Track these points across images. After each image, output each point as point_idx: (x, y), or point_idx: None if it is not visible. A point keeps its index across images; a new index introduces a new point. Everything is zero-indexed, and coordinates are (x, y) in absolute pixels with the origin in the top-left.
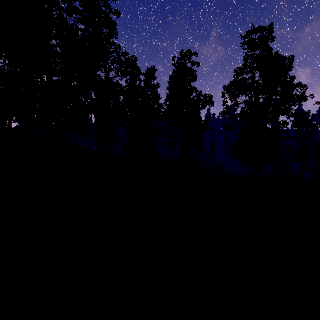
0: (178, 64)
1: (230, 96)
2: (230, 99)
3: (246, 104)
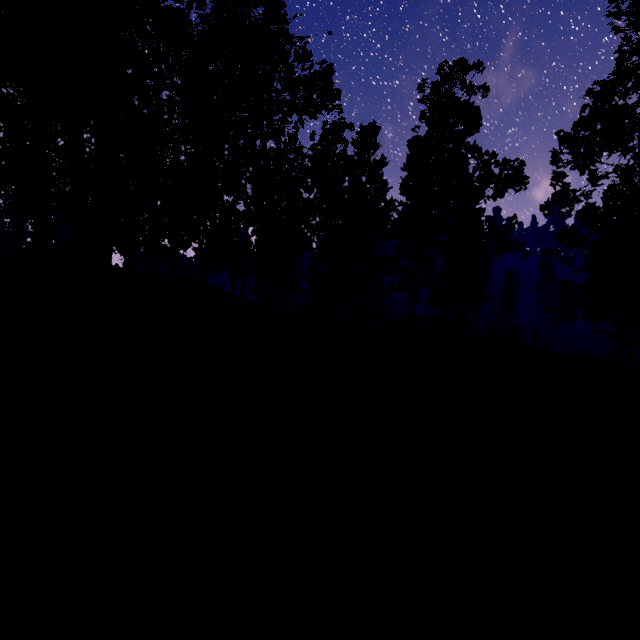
0: (433, 98)
1: (576, 158)
2: (576, 166)
3: (622, 176)
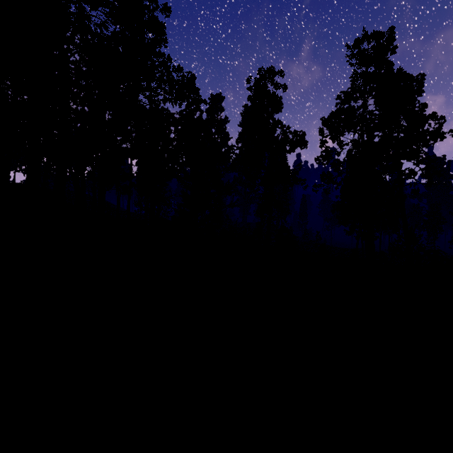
0: (256, 88)
1: (331, 133)
2: (331, 138)
3: (354, 145)
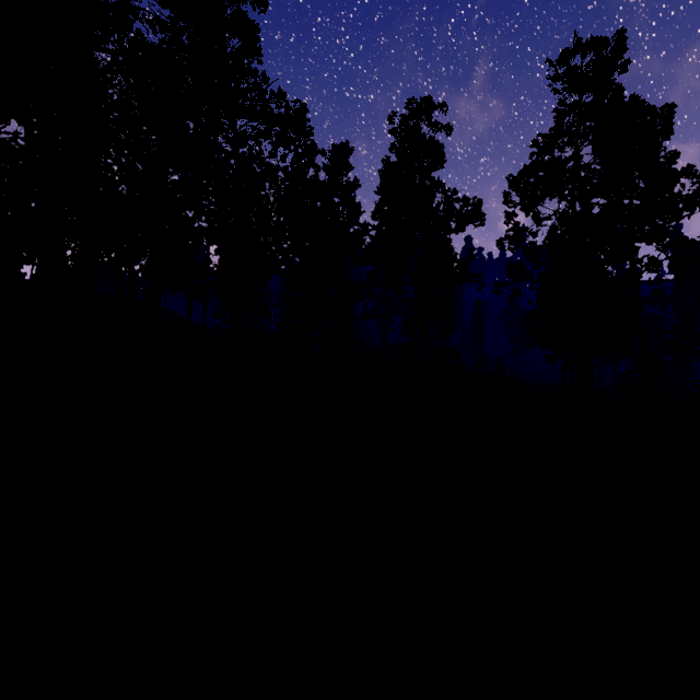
0: (403, 131)
1: (522, 201)
2: (522, 208)
3: (560, 220)
